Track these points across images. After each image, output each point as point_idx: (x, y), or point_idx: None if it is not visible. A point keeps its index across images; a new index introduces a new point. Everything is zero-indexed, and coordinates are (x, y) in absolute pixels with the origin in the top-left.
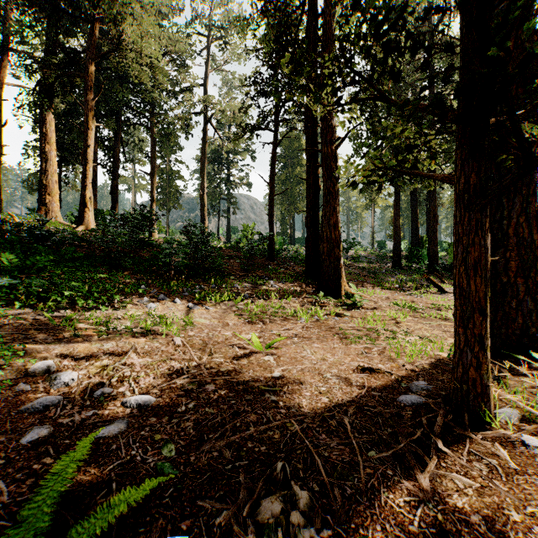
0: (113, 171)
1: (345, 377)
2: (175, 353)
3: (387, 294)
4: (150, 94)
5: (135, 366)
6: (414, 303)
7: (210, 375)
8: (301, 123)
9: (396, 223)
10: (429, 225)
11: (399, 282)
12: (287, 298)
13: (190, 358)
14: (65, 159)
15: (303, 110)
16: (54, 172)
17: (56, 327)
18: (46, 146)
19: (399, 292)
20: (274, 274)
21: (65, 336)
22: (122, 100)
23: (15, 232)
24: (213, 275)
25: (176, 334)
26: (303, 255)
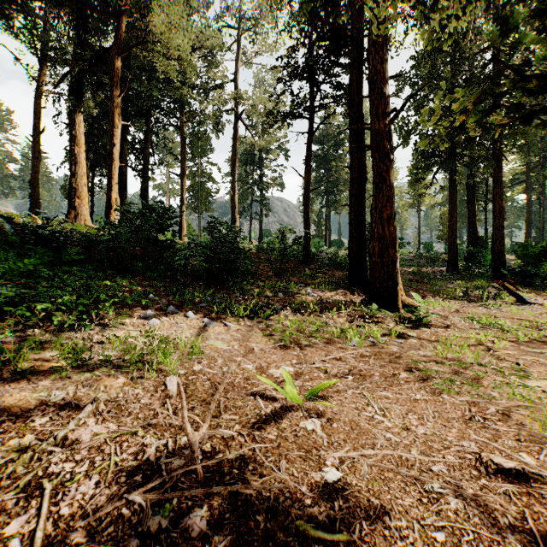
0: (143, 173)
1: (474, 494)
2: (160, 411)
3: (455, 306)
4: (178, 91)
5: (81, 444)
6: (501, 319)
7: (207, 473)
8: (337, 117)
9: (452, 220)
10: (494, 222)
11: (462, 290)
12: (330, 311)
13: (181, 424)
14: (98, 163)
15: (342, 94)
16: (83, 175)
17: (4, 358)
18: (76, 149)
19: (468, 302)
20: (311, 280)
21: (3, 376)
22: (151, 99)
23: (13, 232)
24: (238, 281)
25: (172, 372)
26: (342, 258)
